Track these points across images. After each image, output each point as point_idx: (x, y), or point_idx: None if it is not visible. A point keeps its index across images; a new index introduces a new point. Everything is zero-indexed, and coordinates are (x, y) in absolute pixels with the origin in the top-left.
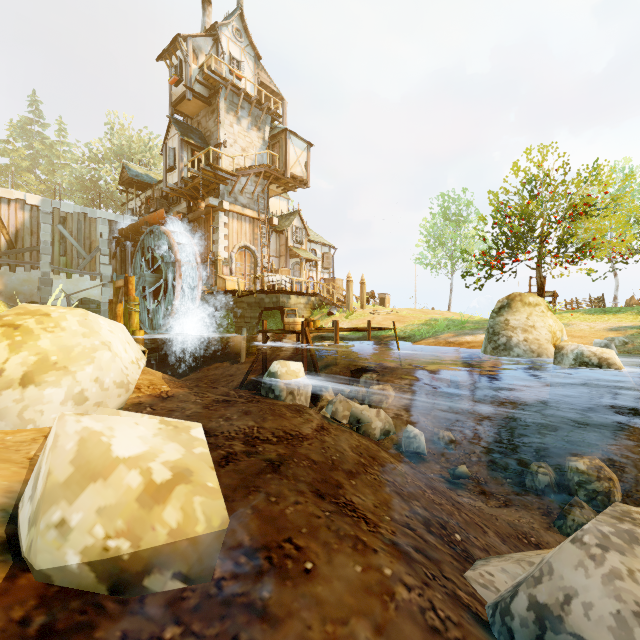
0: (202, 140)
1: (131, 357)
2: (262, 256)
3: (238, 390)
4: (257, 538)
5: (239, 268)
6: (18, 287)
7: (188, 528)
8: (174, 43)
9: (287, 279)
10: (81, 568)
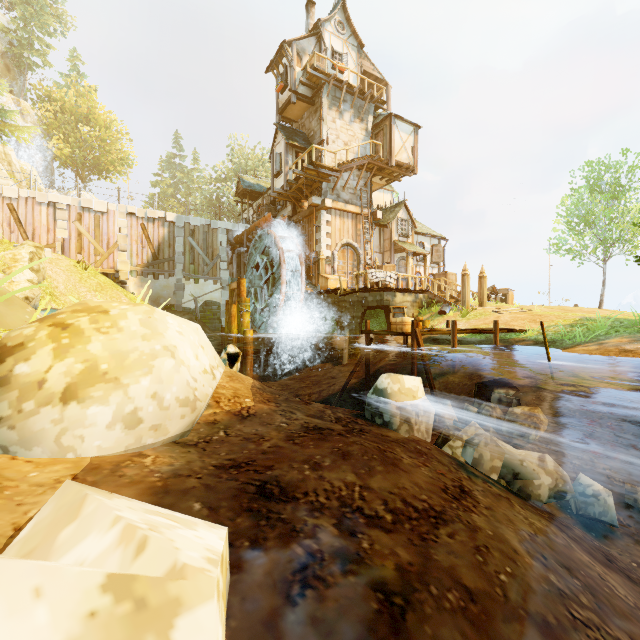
0: (306, 141)
1: (204, 365)
2: (365, 253)
3: (335, 408)
4: None
5: (341, 266)
6: (160, 292)
7: None
8: (280, 51)
9: (392, 275)
10: None
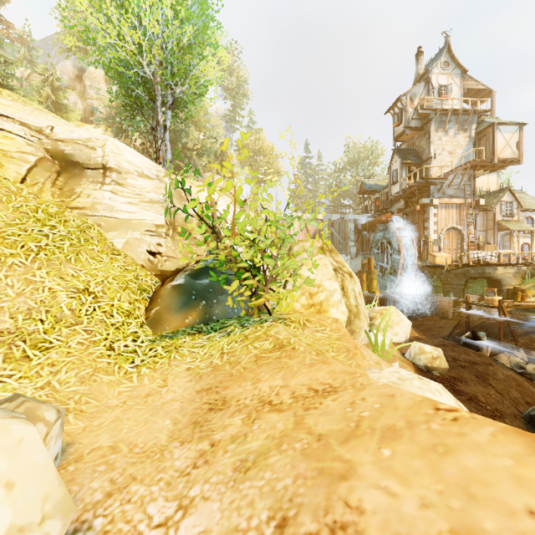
0: (416, 157)
1: (407, 323)
2: (468, 233)
3: (448, 341)
4: (455, 376)
5: (446, 245)
6: None
7: (440, 366)
8: (396, 101)
9: (493, 254)
10: (422, 366)
